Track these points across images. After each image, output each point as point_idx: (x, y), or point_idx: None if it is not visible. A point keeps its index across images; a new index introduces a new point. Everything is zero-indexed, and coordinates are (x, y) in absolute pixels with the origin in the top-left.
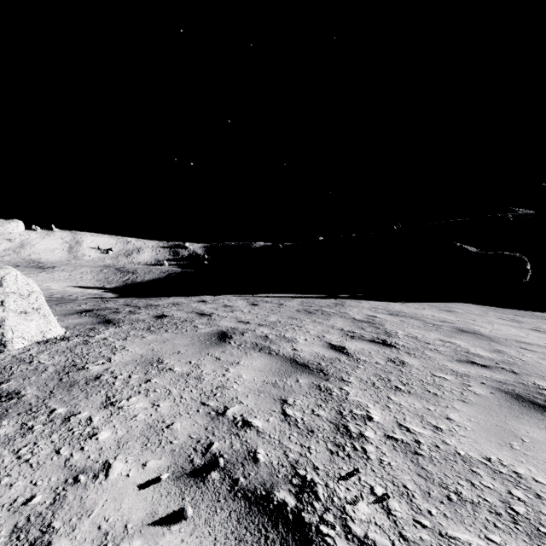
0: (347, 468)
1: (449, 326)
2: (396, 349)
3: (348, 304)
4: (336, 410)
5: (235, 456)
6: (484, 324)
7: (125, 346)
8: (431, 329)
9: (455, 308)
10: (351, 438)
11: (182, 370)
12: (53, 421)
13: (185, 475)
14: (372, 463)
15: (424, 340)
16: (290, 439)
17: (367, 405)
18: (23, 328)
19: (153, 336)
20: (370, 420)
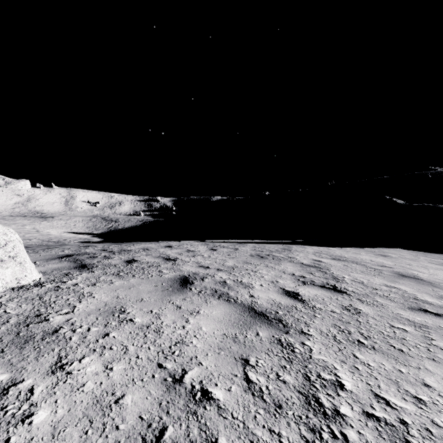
0: None
1: (389, 270)
2: (347, 295)
3: (294, 249)
4: (302, 374)
5: None
6: (420, 269)
7: (92, 293)
8: (373, 274)
9: (389, 253)
10: (325, 417)
11: (142, 321)
12: None
13: None
14: None
15: (371, 286)
16: (256, 420)
17: (334, 366)
18: None
19: (120, 282)
20: (342, 388)
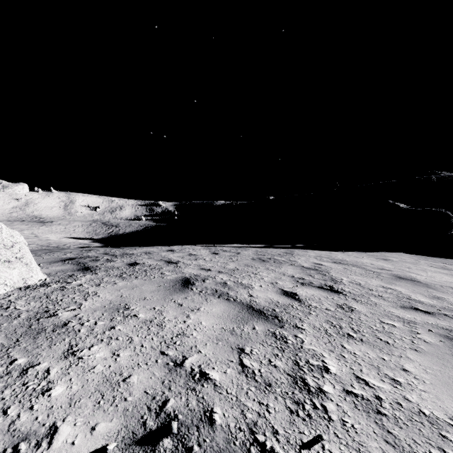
0: (309, 433)
1: (387, 273)
2: (343, 295)
3: (296, 253)
4: (292, 360)
5: (191, 417)
6: (418, 272)
7: (97, 292)
8: (372, 276)
9: (390, 257)
10: (309, 393)
11: (145, 317)
12: (10, 373)
13: (135, 443)
14: (334, 426)
15: (367, 287)
16: (248, 395)
17: (322, 355)
18: (6, 275)
19: (123, 282)
20: (327, 371)
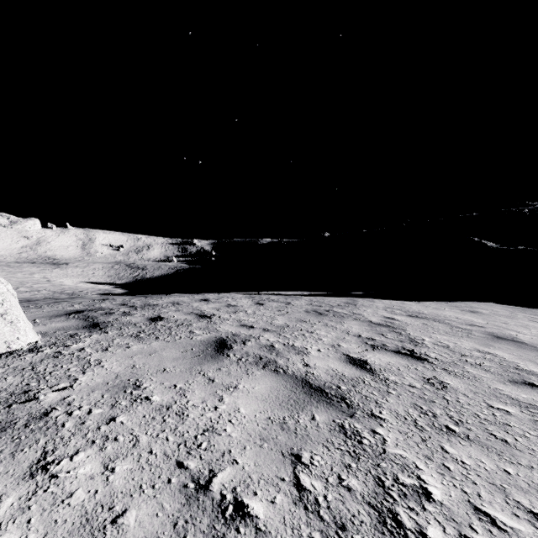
0: None
1: (480, 331)
2: (429, 364)
3: (360, 303)
4: (374, 477)
5: None
6: (519, 328)
7: (102, 361)
8: (461, 335)
9: (479, 308)
10: None
11: (161, 400)
12: None
13: None
14: None
15: (459, 351)
16: None
17: (416, 465)
18: None
19: (139, 346)
20: (428, 498)
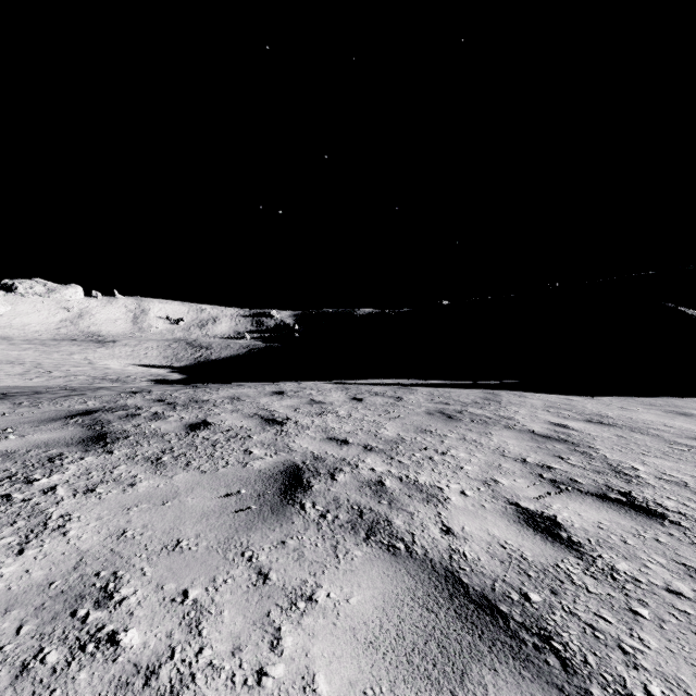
0: None
1: None
2: (675, 526)
3: (506, 399)
4: None
5: None
6: None
7: (70, 518)
8: (693, 460)
9: (689, 408)
10: None
11: (141, 646)
12: None
13: None
14: None
15: None
16: None
17: None
18: None
19: (152, 481)
20: None
